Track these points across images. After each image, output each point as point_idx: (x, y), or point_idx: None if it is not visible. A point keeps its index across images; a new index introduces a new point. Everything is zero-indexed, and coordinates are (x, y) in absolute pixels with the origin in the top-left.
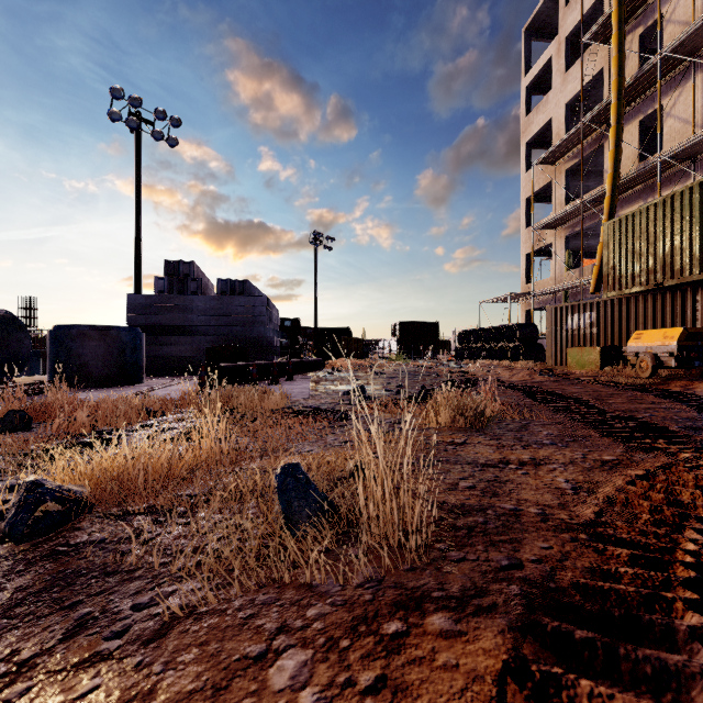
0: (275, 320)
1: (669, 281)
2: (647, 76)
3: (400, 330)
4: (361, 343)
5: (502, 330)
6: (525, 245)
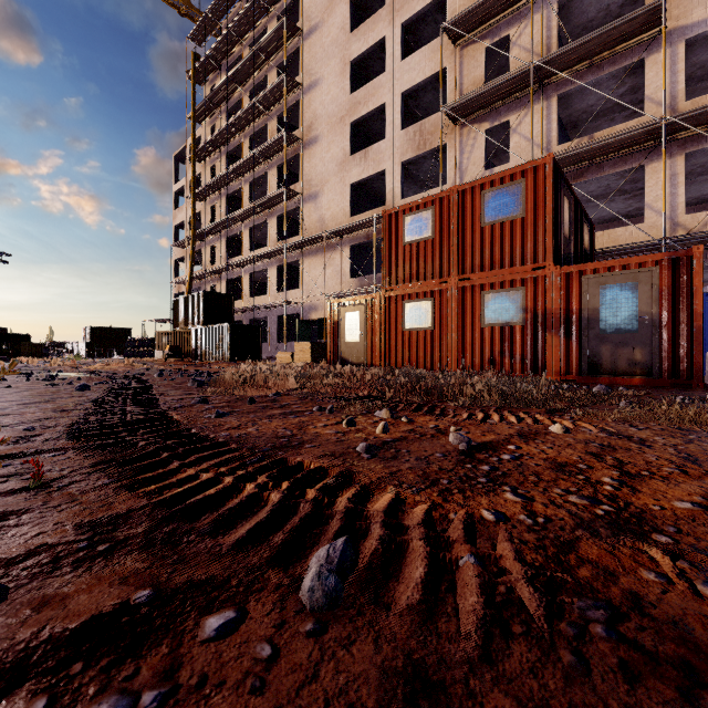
0: None
1: (184, 328)
2: (206, 232)
3: (91, 334)
4: (41, 346)
5: (146, 341)
6: (174, 288)
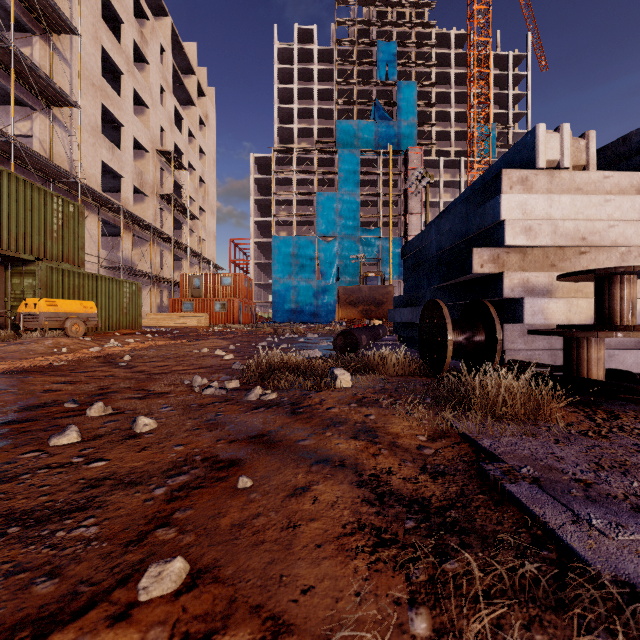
0: (443, 246)
1: None
2: None
3: None
4: None
5: None
6: None
